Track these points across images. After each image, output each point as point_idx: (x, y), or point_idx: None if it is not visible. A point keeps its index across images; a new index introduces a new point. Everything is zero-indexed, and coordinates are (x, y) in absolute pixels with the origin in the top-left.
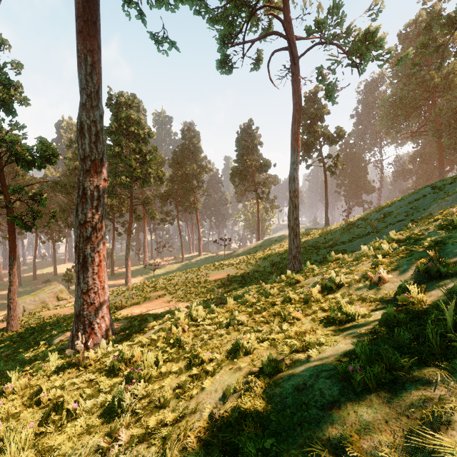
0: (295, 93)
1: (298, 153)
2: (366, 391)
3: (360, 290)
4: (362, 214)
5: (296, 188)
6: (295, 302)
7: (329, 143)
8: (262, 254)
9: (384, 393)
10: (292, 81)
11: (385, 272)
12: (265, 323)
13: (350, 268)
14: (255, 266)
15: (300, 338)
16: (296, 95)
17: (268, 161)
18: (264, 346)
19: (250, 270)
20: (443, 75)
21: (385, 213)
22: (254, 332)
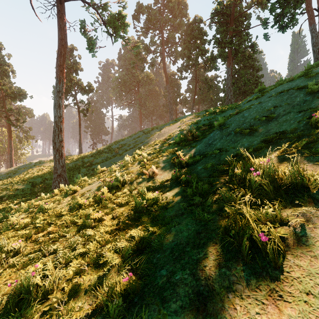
0: (61, 29)
1: (63, 84)
2: (279, 258)
3: (142, 184)
4: (105, 146)
5: (62, 115)
6: (87, 206)
7: (83, 92)
8: (18, 179)
9: (296, 250)
10: (58, 17)
11: (155, 168)
12: (58, 239)
13: (125, 171)
14: (10, 190)
15: (123, 238)
16: (62, 31)
17: (24, 91)
18: (73, 269)
19: (4, 195)
20: (142, 76)
21: (121, 145)
22: (44, 257)
